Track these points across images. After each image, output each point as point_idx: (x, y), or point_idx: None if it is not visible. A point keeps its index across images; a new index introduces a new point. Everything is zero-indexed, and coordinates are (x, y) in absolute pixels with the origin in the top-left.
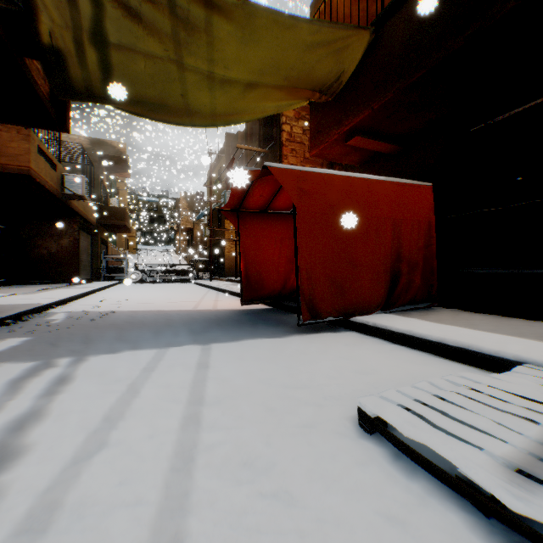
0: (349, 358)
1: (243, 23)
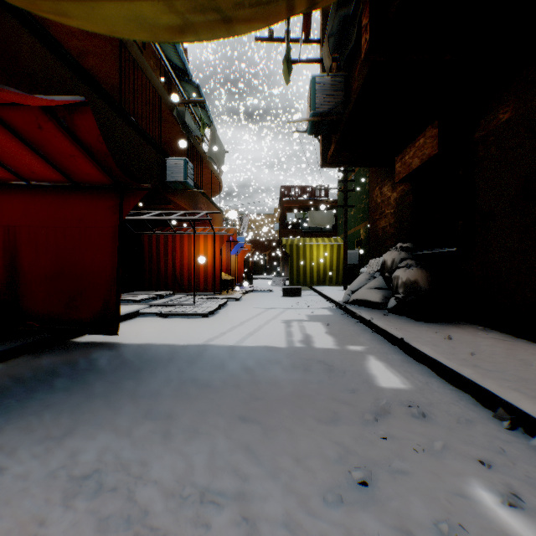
0: (154, 328)
1: (157, 32)
